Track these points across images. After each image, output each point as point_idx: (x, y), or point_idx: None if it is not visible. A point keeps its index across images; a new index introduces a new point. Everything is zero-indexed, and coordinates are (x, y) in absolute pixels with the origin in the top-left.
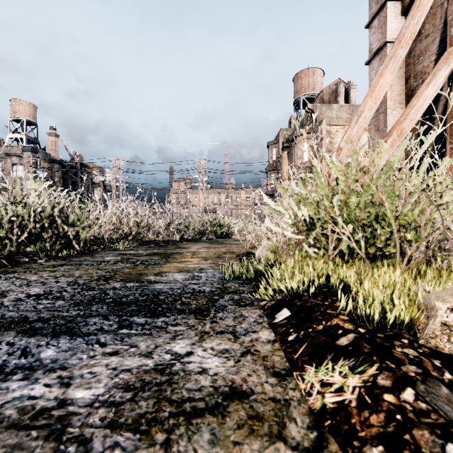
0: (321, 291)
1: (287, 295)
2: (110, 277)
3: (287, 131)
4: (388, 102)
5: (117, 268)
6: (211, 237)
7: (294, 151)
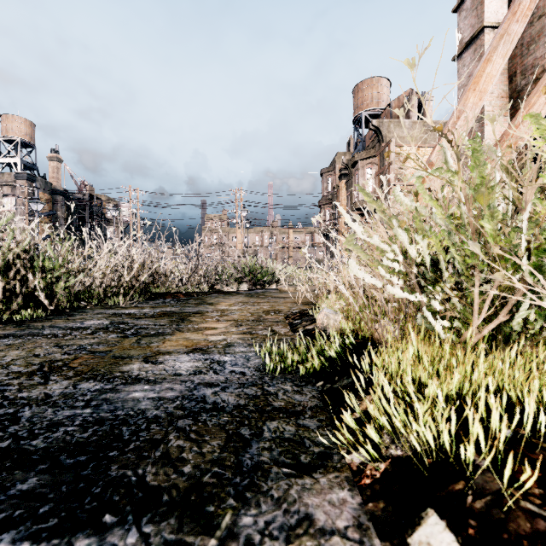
0: (508, 444)
1: (416, 449)
2: (61, 367)
3: (344, 155)
4: (486, 107)
5: (88, 344)
6: (250, 287)
7: (355, 179)
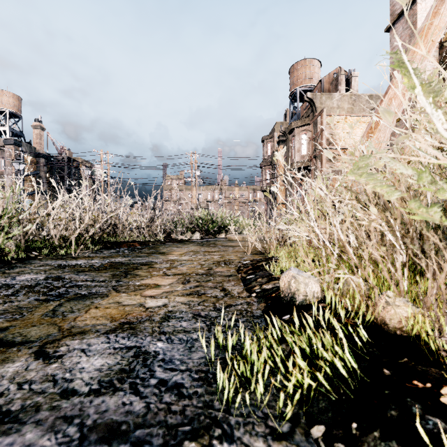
0: None
1: None
2: None
3: (282, 125)
4: None
5: None
6: (202, 236)
7: (292, 144)
